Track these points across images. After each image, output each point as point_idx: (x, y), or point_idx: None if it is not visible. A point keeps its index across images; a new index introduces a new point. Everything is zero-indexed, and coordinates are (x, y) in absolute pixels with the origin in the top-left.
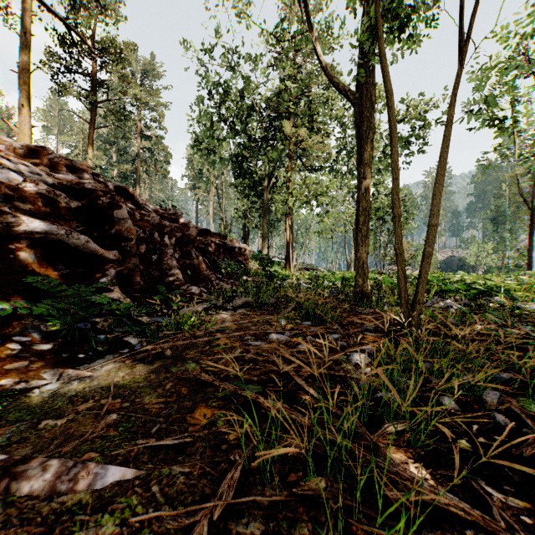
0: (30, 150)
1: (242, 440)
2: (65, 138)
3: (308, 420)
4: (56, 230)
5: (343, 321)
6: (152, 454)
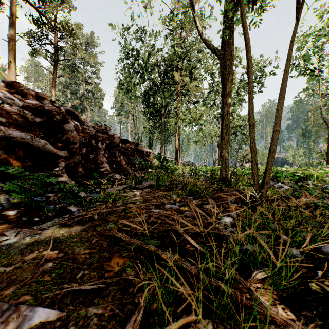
0: (8, 84)
1: (144, 286)
2: (38, 84)
3: (196, 269)
4: (24, 136)
5: (214, 196)
6: (74, 296)
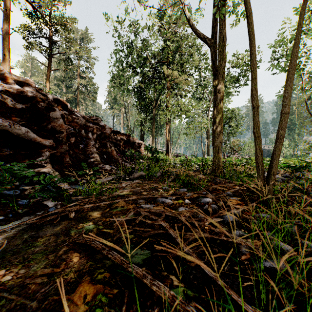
0: None
1: None
2: (34, 78)
3: None
4: (1, 122)
5: (209, 188)
6: None
